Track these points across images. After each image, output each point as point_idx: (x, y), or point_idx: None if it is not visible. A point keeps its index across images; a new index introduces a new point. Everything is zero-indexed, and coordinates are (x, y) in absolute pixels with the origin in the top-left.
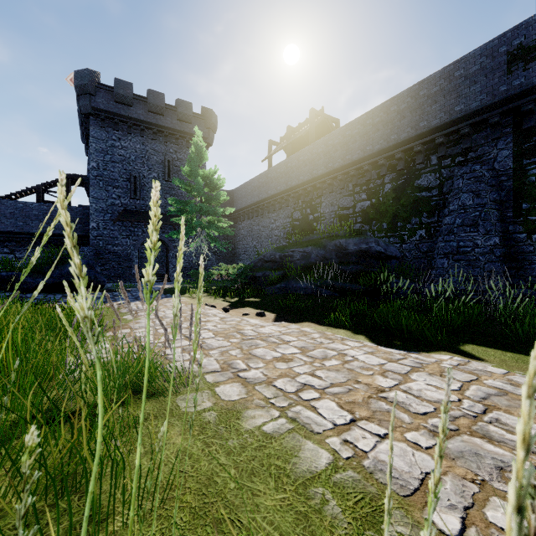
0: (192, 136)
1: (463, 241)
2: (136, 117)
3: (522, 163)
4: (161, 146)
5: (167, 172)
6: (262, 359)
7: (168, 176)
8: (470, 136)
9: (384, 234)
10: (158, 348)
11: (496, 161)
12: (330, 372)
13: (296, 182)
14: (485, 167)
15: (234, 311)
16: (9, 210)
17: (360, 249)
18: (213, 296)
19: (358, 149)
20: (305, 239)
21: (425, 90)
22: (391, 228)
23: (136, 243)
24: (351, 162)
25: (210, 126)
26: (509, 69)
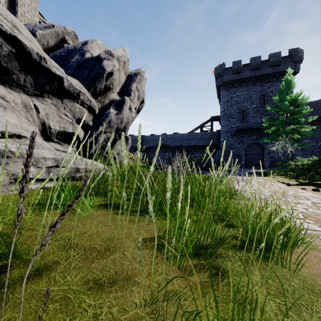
0: (280, 73)
1: None
2: (243, 77)
3: None
4: (258, 87)
5: (262, 102)
6: (284, 201)
7: (263, 104)
8: None
9: None
10: (240, 191)
11: None
12: (317, 210)
13: None
14: None
15: (297, 186)
16: (191, 137)
17: None
18: (287, 178)
19: None
20: None
21: None
22: None
23: (243, 146)
24: None
25: (296, 60)
26: None
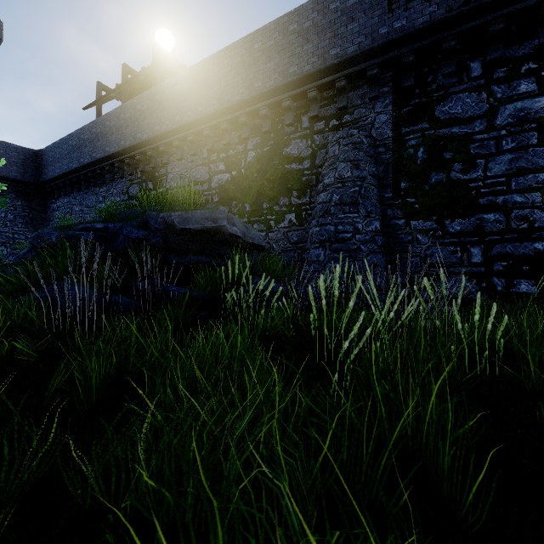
0: None
1: (342, 224)
2: None
3: (400, 132)
4: None
5: None
6: None
7: None
8: (346, 92)
9: (247, 219)
10: None
11: (373, 127)
12: None
13: (131, 142)
14: (363, 132)
15: None
16: None
17: (205, 230)
18: None
19: (214, 98)
20: (122, 214)
21: (295, 24)
22: (255, 210)
23: None
24: (204, 115)
25: None
26: (390, 6)
